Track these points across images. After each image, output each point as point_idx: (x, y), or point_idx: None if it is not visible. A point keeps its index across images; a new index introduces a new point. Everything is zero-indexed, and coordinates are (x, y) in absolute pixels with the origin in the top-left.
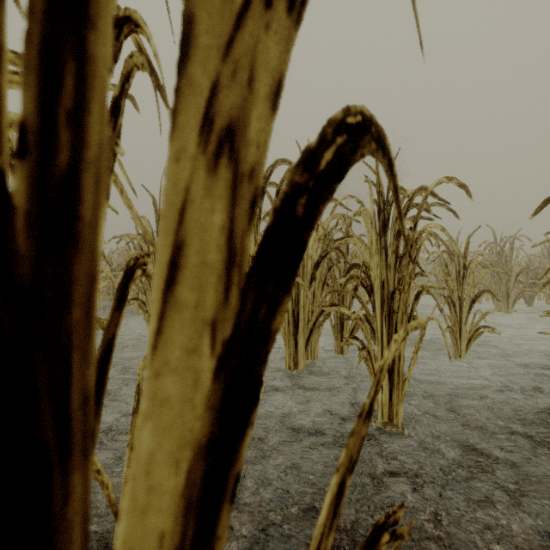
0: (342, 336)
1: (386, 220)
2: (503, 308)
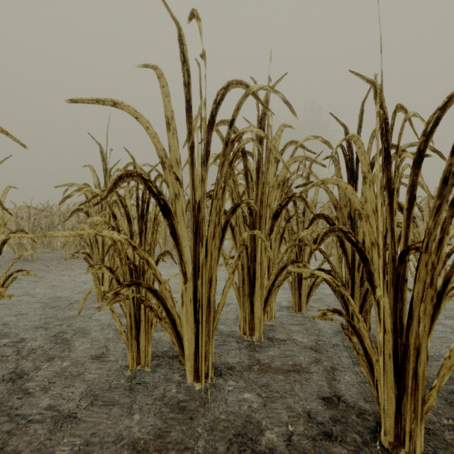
0: (300, 293)
1: (390, 146)
2: None
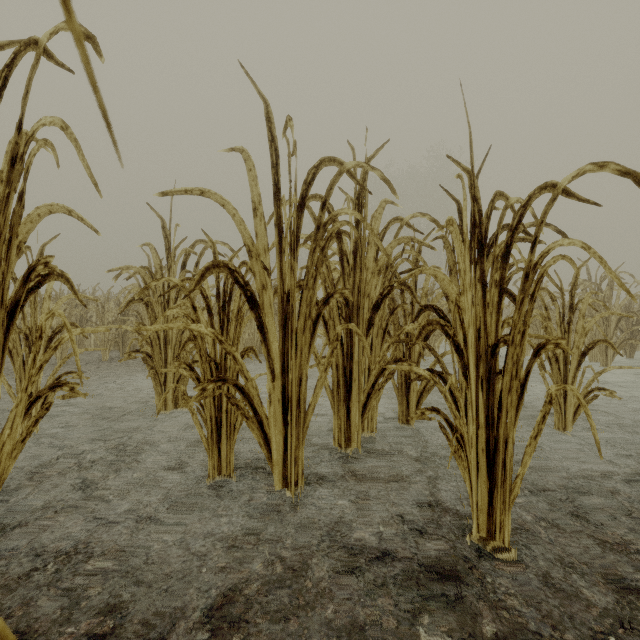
0: (408, 400)
1: (483, 239)
2: (600, 360)
